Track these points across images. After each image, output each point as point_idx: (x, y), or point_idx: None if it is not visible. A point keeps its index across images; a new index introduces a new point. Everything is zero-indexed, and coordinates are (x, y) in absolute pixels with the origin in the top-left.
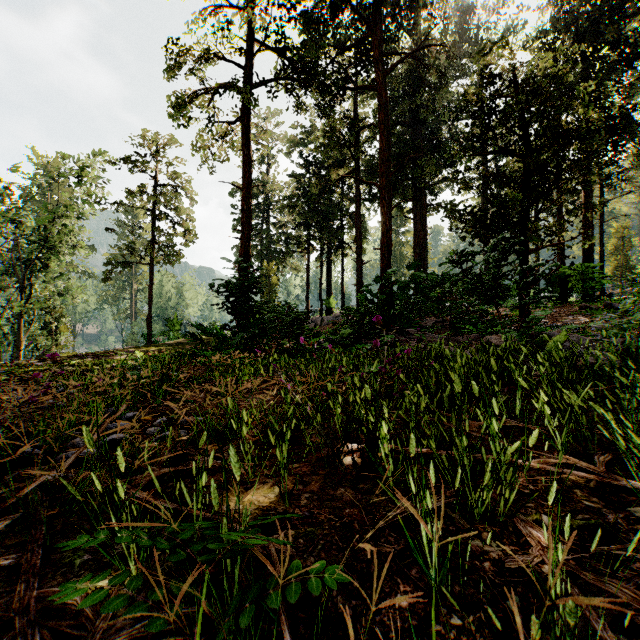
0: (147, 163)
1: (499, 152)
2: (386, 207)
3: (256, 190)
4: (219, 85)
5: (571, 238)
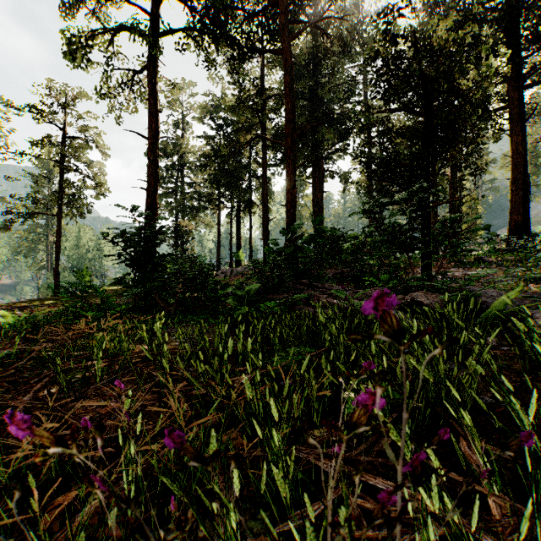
0: (53, 113)
1: (403, 109)
2: (291, 166)
3: (171, 151)
4: (121, 27)
5: (466, 195)
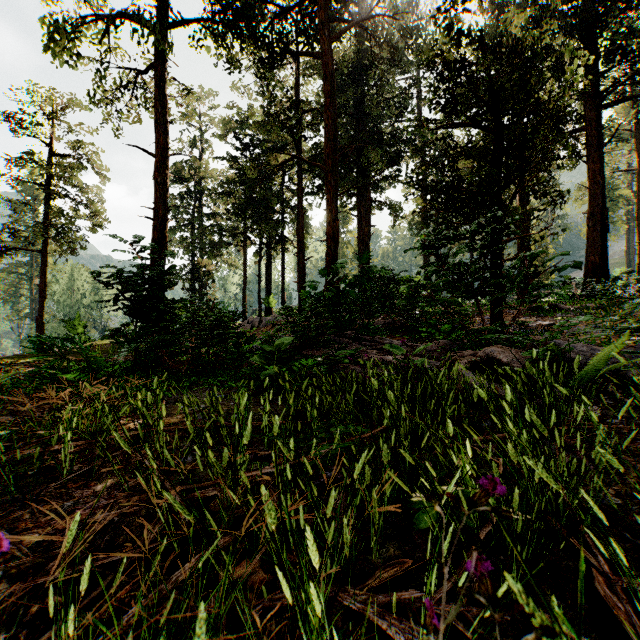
0: (36, 124)
1: (468, 123)
2: (332, 193)
3: (186, 175)
4: (120, 14)
5: (543, 229)
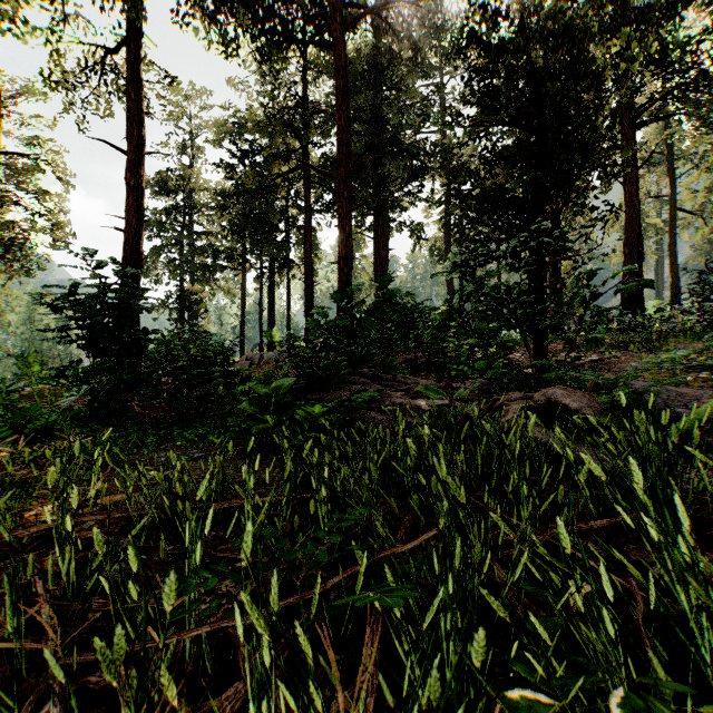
0: None
1: (508, 121)
2: (345, 207)
3: (173, 186)
4: None
5: (591, 249)
